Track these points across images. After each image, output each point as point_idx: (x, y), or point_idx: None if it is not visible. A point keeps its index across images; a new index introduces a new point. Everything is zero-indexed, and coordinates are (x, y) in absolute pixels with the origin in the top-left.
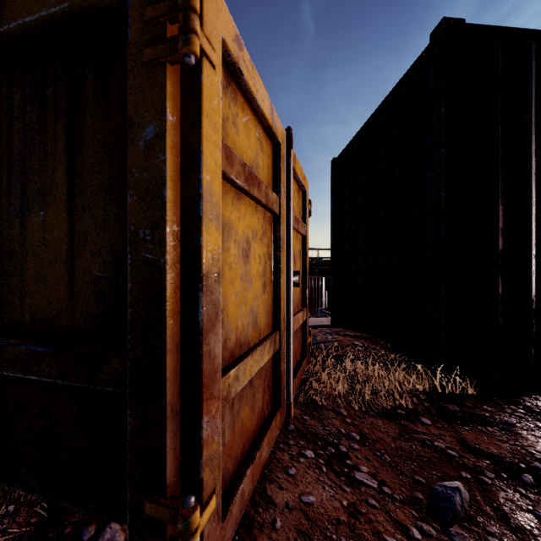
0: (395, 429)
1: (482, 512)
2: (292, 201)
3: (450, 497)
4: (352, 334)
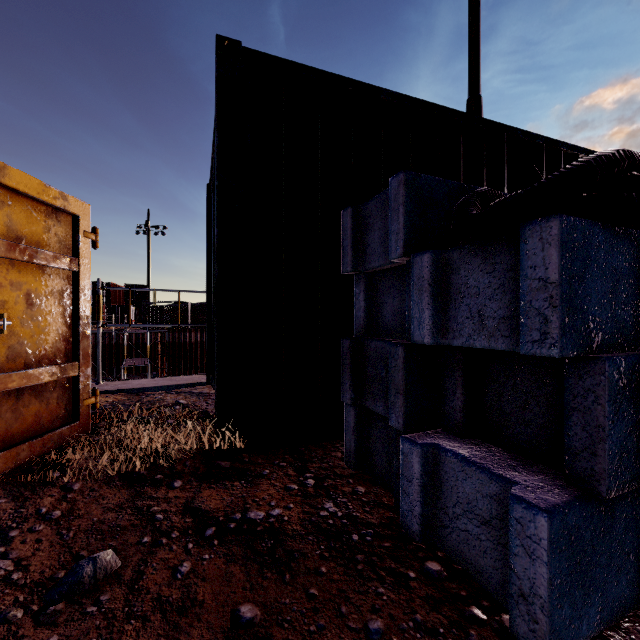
0: (122, 499)
1: (117, 579)
2: (19, 225)
3: (81, 569)
4: (197, 391)
